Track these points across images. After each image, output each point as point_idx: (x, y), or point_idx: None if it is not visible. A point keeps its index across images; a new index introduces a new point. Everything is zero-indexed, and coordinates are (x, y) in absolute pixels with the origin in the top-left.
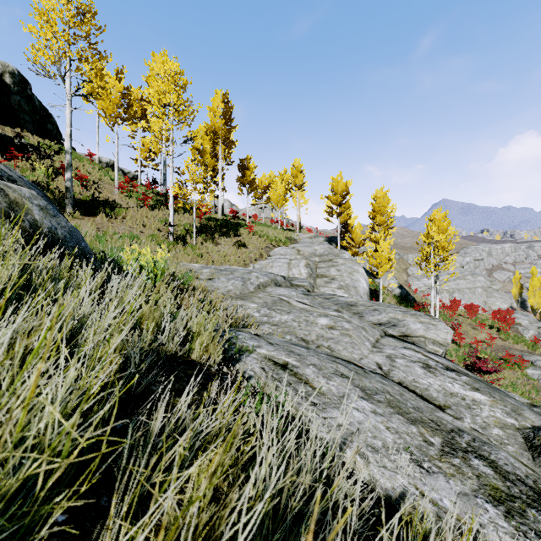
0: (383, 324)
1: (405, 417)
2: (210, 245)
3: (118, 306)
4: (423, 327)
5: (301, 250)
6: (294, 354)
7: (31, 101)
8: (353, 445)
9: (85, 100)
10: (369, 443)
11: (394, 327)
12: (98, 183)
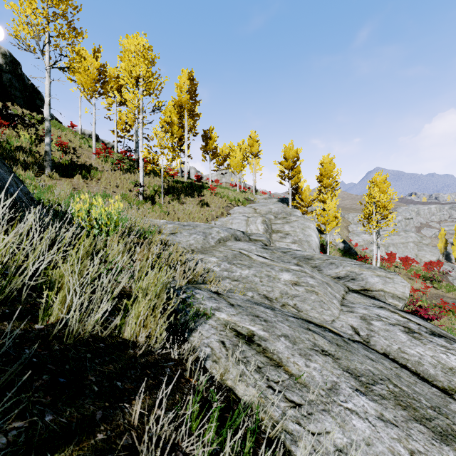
0: (342, 277)
1: (428, 427)
2: (176, 204)
3: None
4: (381, 281)
5: (257, 209)
6: (260, 320)
7: (21, 79)
8: None
9: (69, 79)
10: None
11: (353, 281)
12: (77, 149)
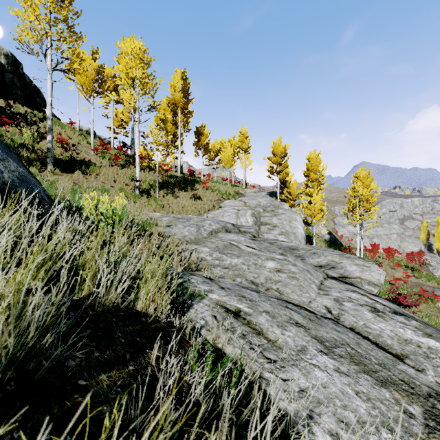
0: (323, 266)
1: (373, 376)
2: (170, 198)
3: (41, 254)
4: (359, 269)
5: (247, 202)
6: (246, 300)
7: (23, 78)
8: (322, 421)
9: (68, 78)
10: (340, 416)
11: (333, 269)
12: (77, 145)
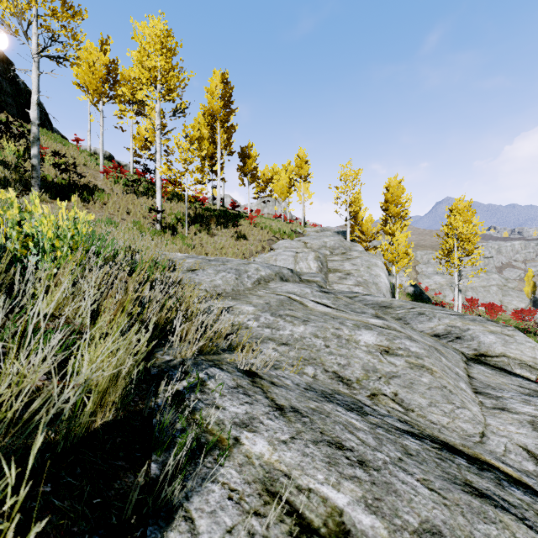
0: (441, 335)
1: None
2: (204, 236)
3: None
4: (500, 340)
5: (308, 243)
6: (349, 460)
7: (15, 82)
8: None
9: (76, 84)
10: None
11: (459, 341)
12: (80, 167)
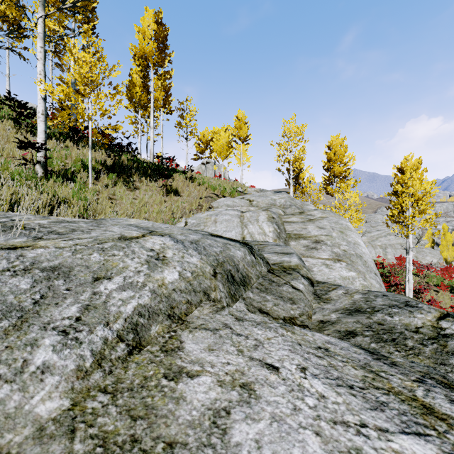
0: None
1: None
2: (121, 189)
3: None
4: None
5: (254, 200)
6: None
7: None
8: None
9: None
10: None
11: None
12: None
